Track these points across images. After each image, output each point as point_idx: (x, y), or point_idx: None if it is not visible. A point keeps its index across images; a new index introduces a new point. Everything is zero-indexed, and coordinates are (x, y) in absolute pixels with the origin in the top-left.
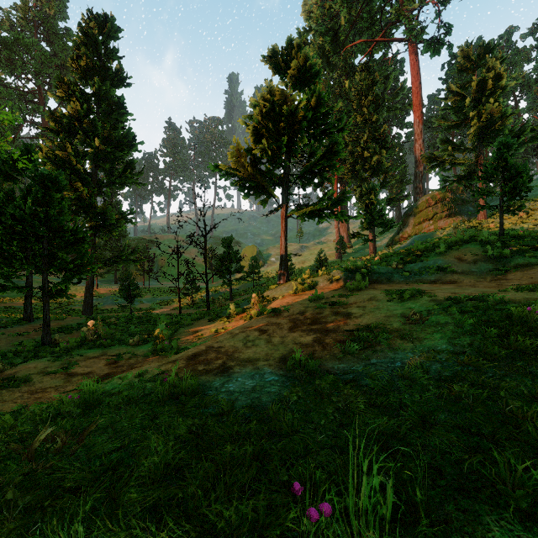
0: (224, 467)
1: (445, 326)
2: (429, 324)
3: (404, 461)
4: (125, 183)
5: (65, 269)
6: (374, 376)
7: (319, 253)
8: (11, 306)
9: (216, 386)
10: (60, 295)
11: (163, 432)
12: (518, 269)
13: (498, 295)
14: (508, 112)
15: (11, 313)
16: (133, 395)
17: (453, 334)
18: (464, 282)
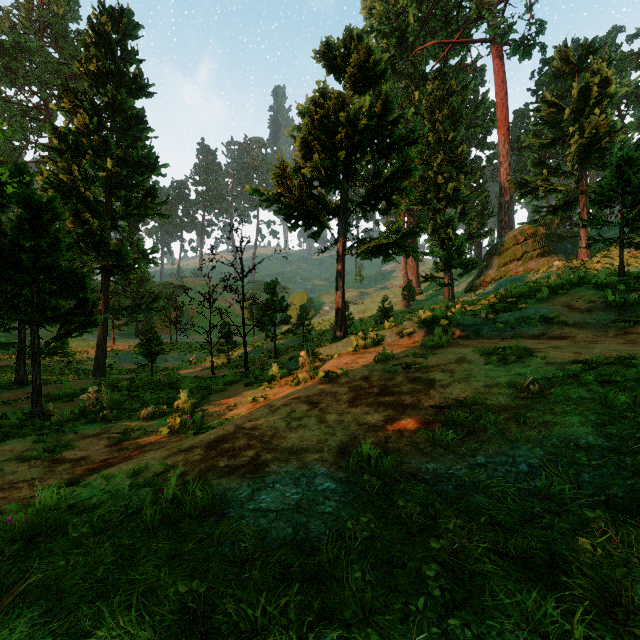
0: None
1: (580, 404)
2: (555, 400)
3: None
4: (146, 215)
5: (60, 320)
6: (489, 489)
7: (383, 300)
8: (7, 365)
9: (241, 498)
10: (56, 353)
11: (133, 610)
12: None
13: None
14: (618, 126)
15: (5, 374)
16: (111, 514)
17: (599, 417)
18: (579, 336)
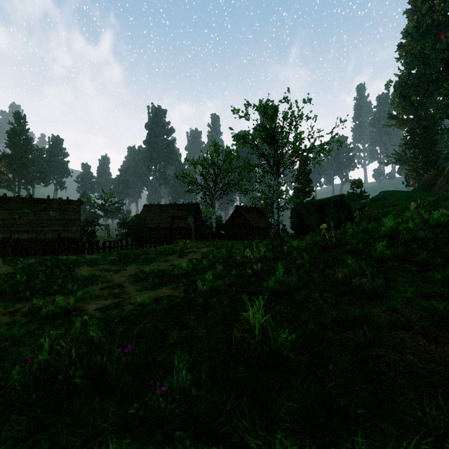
0: None
1: None
2: None
3: None
4: None
5: None
6: None
7: None
8: None
9: None
10: None
11: None
12: None
13: None
14: None
15: None
16: None
17: None
18: None
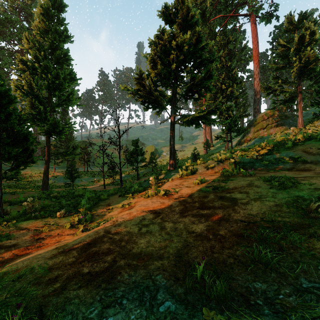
0: None
1: None
2: None
3: None
4: (69, 104)
5: (13, 159)
6: None
7: (194, 149)
8: None
9: (90, 319)
10: (13, 178)
11: None
12: None
13: None
14: (319, 56)
15: None
16: None
17: None
18: (317, 169)
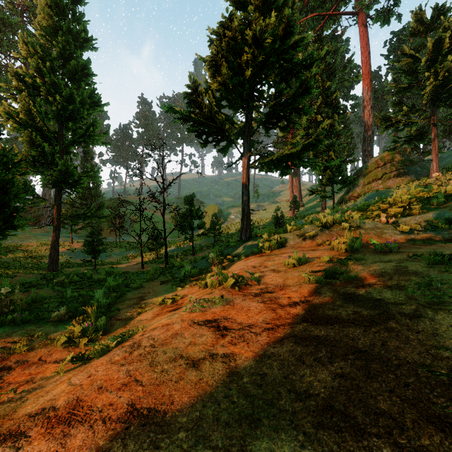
0: None
1: None
2: None
3: None
4: (90, 142)
5: None
6: None
7: (276, 210)
8: None
9: None
10: None
11: None
12: None
13: None
14: None
15: None
16: None
17: None
18: None
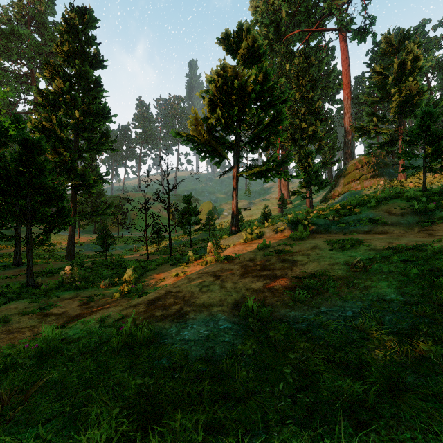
0: (173, 442)
1: (389, 274)
2: (373, 273)
3: (380, 441)
4: (101, 149)
5: (46, 221)
6: (327, 326)
7: (265, 208)
8: (6, 252)
9: (171, 333)
10: (43, 243)
11: (110, 393)
12: (442, 221)
13: (433, 245)
14: (425, 88)
15: (5, 258)
16: (90, 343)
17: (399, 282)
18: (394, 232)
